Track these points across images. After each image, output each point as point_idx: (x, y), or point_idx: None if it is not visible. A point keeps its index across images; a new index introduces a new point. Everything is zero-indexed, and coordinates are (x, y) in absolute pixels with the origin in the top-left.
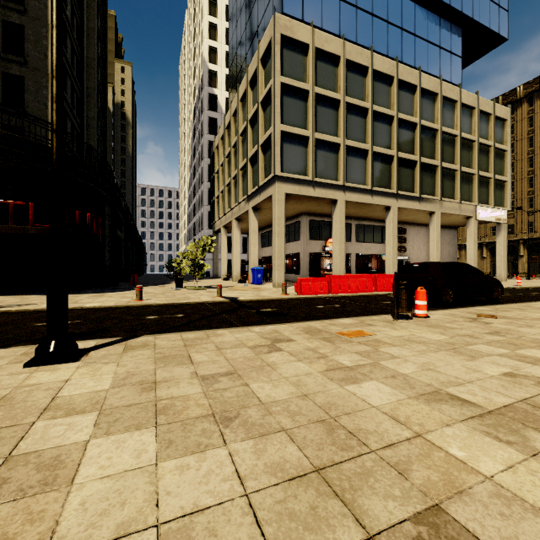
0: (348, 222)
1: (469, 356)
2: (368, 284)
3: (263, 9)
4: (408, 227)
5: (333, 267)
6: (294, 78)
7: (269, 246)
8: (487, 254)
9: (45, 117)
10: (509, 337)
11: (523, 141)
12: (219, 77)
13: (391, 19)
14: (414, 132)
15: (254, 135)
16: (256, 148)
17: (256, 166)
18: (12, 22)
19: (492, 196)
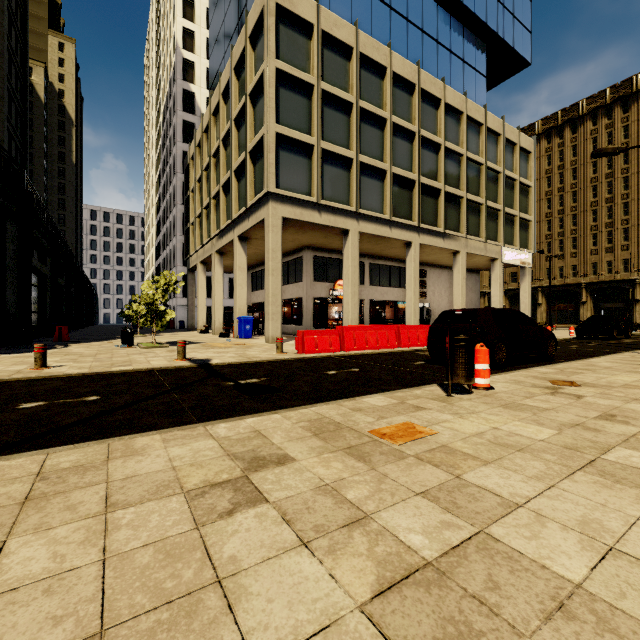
0: (360, 260)
1: (639, 487)
2: (390, 338)
3: None
4: (429, 269)
5: (344, 316)
6: (294, 66)
7: (262, 289)
8: (506, 302)
9: None
10: None
11: (541, 180)
12: (198, 69)
13: (412, 18)
14: (438, 154)
15: (241, 139)
16: (244, 157)
17: (243, 181)
18: None
19: (517, 236)
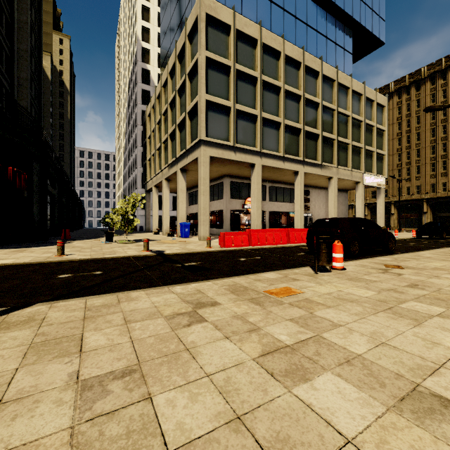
0: (263, 184)
1: (412, 319)
2: (282, 237)
3: None
4: (311, 189)
5: (252, 223)
6: (217, 54)
7: (196, 204)
8: (368, 212)
9: None
10: (430, 291)
11: (394, 125)
12: (152, 54)
13: (299, 15)
14: (317, 110)
15: (182, 104)
16: (184, 115)
17: (183, 132)
18: None
19: (374, 166)
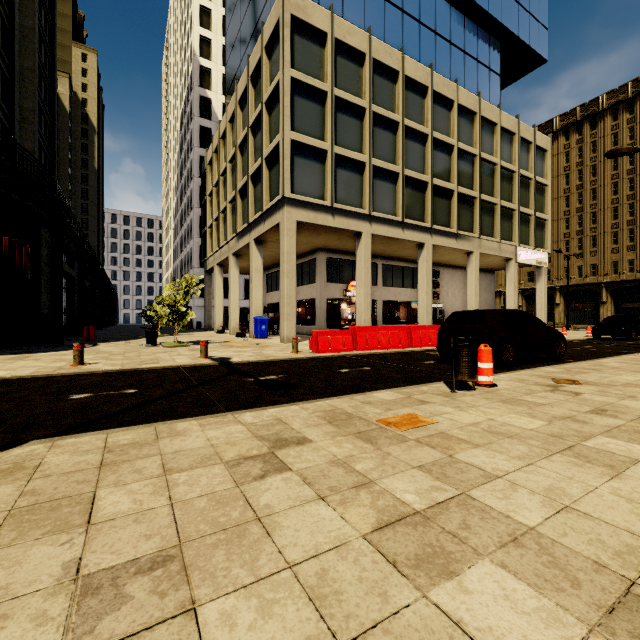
0: (373, 261)
1: (606, 466)
2: (401, 338)
3: None
4: (442, 269)
5: (357, 317)
6: (308, 74)
7: (277, 290)
8: (522, 302)
9: None
10: (626, 420)
11: (559, 178)
12: (214, 76)
13: (424, 20)
14: (451, 155)
15: (257, 146)
16: (260, 163)
17: (259, 186)
18: None
19: (532, 236)
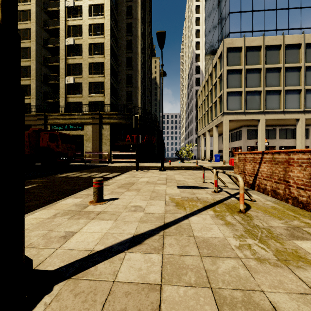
0: (273, 128)
1: None
2: None
3: (221, 29)
4: None
5: None
6: (234, 65)
7: None
8: None
9: (137, 103)
10: None
11: None
12: (201, 55)
13: (304, 5)
14: None
15: (215, 92)
16: (216, 99)
17: (216, 107)
18: (129, 74)
19: None
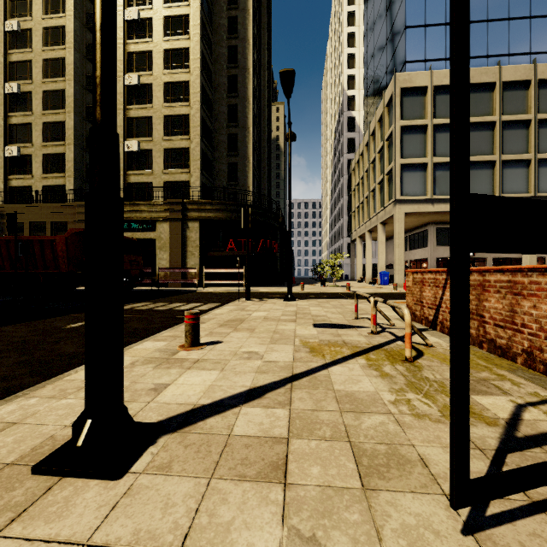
0: None
1: None
2: None
3: (391, 55)
4: None
5: None
6: (413, 118)
7: None
8: None
9: (247, 184)
10: None
11: None
12: (357, 99)
13: (536, 12)
14: None
15: (381, 164)
16: (382, 177)
17: (382, 190)
18: (232, 133)
19: None
